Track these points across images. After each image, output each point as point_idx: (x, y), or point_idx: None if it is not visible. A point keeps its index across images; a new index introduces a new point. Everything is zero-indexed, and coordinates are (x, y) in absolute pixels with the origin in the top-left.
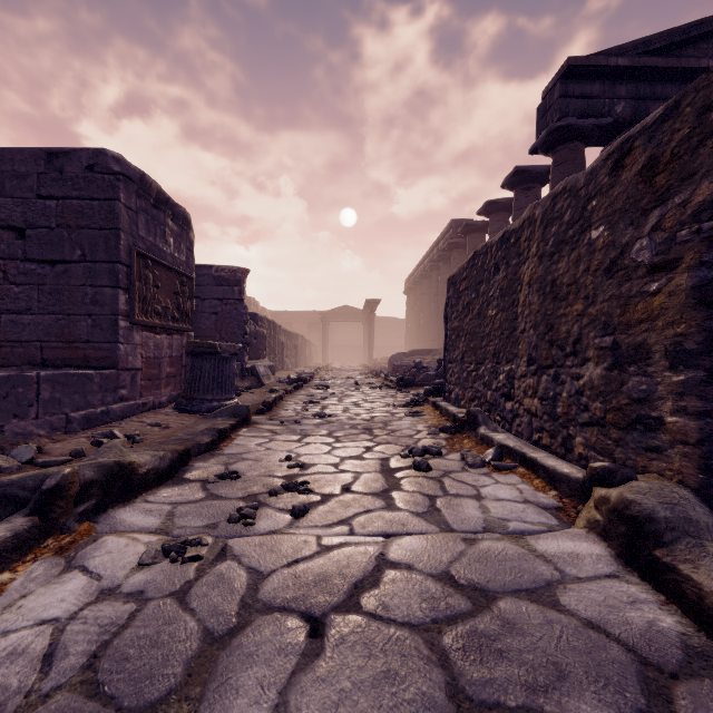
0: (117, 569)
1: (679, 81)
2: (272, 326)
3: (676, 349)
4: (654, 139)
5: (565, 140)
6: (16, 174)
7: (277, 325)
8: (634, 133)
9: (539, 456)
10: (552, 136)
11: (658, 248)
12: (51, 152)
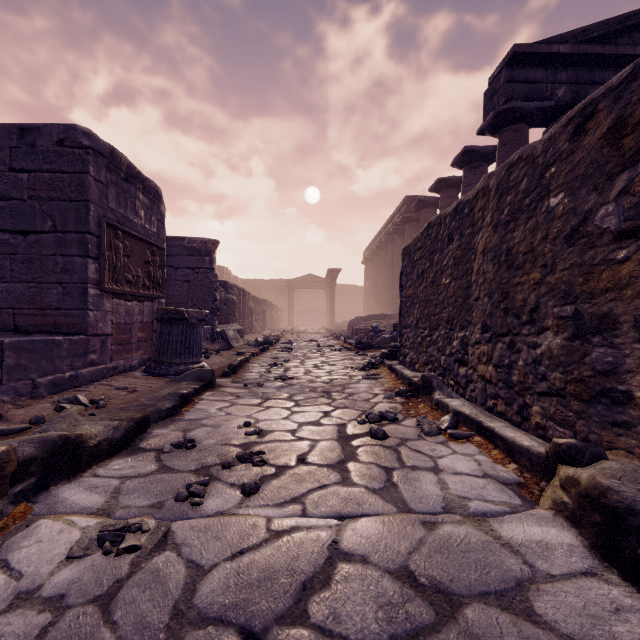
0: (43, 564)
1: (615, 68)
2: (241, 293)
3: None
4: (621, 100)
5: (510, 122)
6: None
7: (247, 292)
8: (597, 95)
9: (497, 425)
10: (498, 118)
11: (627, 214)
12: (24, 127)
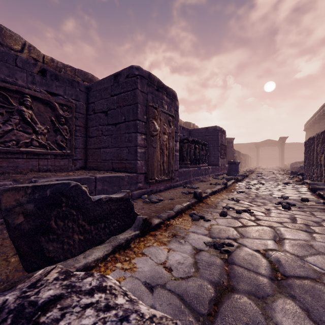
0: (244, 185)
1: None
2: (238, 153)
3: (323, 164)
4: (323, 134)
5: None
6: (201, 132)
7: (240, 152)
8: (322, 131)
9: (309, 182)
10: None
11: (322, 150)
12: (206, 127)
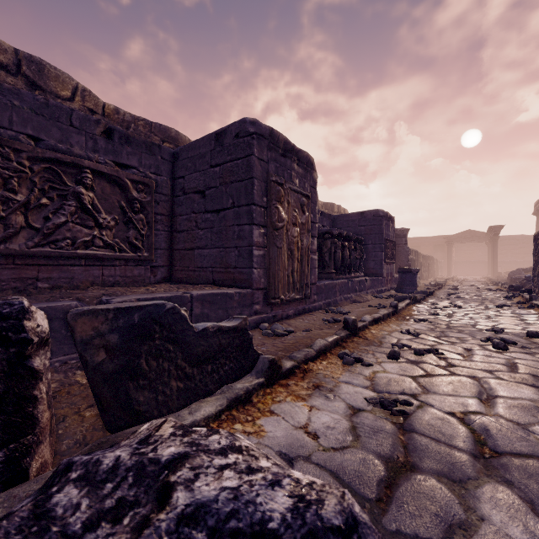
0: (427, 308)
1: None
2: (416, 254)
3: None
4: None
5: None
6: (352, 220)
7: (418, 253)
8: None
9: None
10: None
11: None
12: (361, 212)
